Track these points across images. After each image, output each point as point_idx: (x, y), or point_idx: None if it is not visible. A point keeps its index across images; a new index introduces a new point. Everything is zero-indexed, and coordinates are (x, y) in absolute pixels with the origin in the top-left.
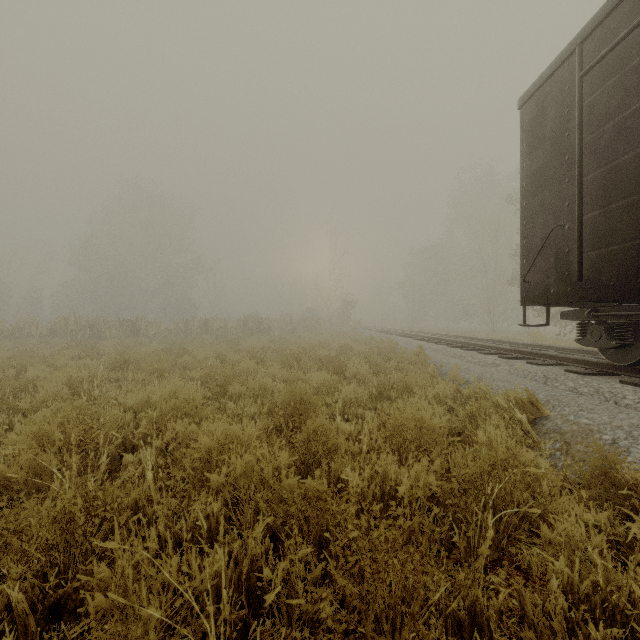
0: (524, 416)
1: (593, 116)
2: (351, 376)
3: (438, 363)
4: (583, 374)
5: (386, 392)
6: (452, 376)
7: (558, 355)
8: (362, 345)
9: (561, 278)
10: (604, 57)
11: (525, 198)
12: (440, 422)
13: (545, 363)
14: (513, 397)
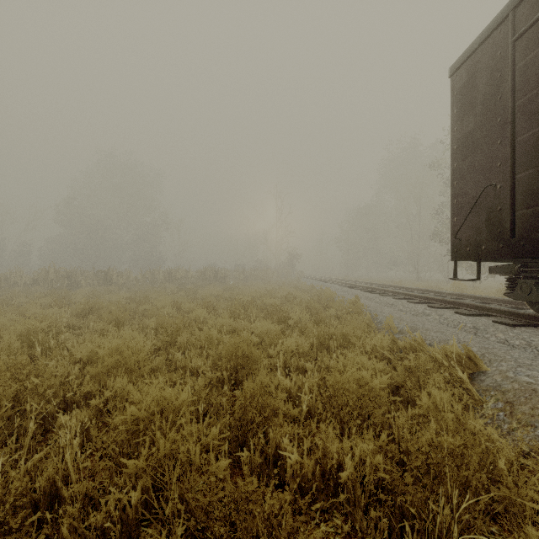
0: (465, 374)
1: (527, 78)
2: (294, 324)
3: (373, 312)
4: (512, 326)
5: (326, 342)
6: (387, 326)
7: (485, 306)
8: (304, 293)
9: (493, 235)
10: (538, 19)
11: (456, 160)
12: (381, 381)
13: (473, 313)
14: (450, 352)
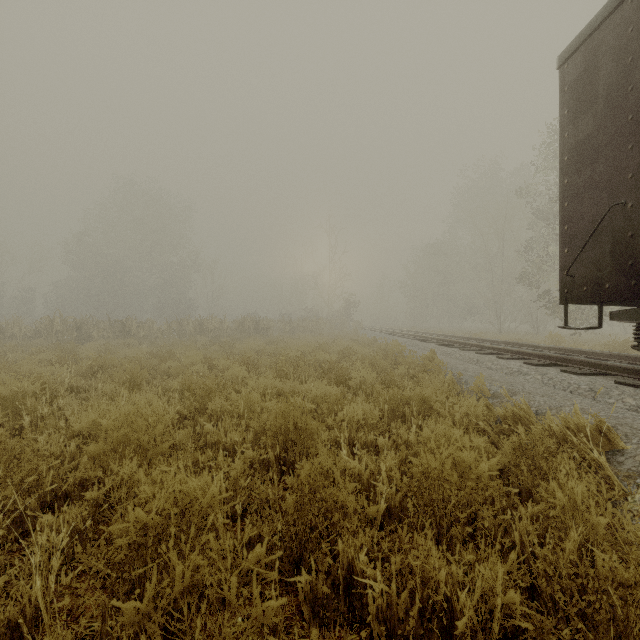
0: (603, 456)
1: None
2: (356, 385)
3: (454, 370)
4: None
5: (400, 409)
6: (477, 388)
7: (600, 362)
8: (365, 348)
9: (621, 269)
10: None
11: (567, 174)
12: (488, 466)
13: (585, 372)
14: (574, 424)
